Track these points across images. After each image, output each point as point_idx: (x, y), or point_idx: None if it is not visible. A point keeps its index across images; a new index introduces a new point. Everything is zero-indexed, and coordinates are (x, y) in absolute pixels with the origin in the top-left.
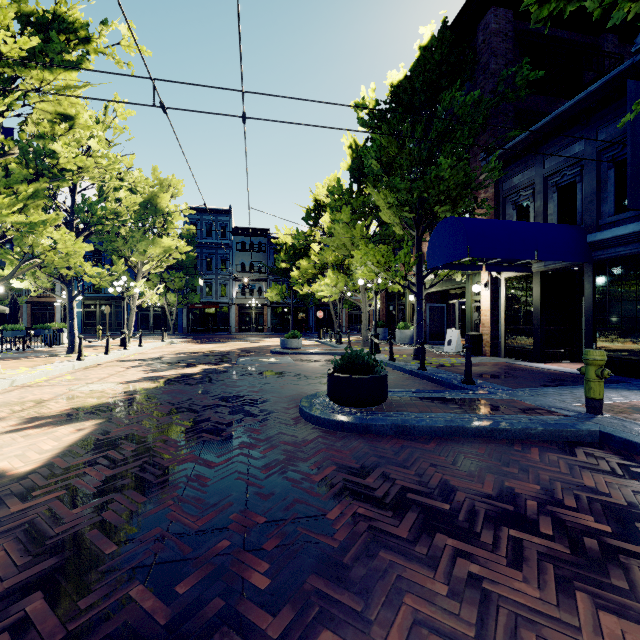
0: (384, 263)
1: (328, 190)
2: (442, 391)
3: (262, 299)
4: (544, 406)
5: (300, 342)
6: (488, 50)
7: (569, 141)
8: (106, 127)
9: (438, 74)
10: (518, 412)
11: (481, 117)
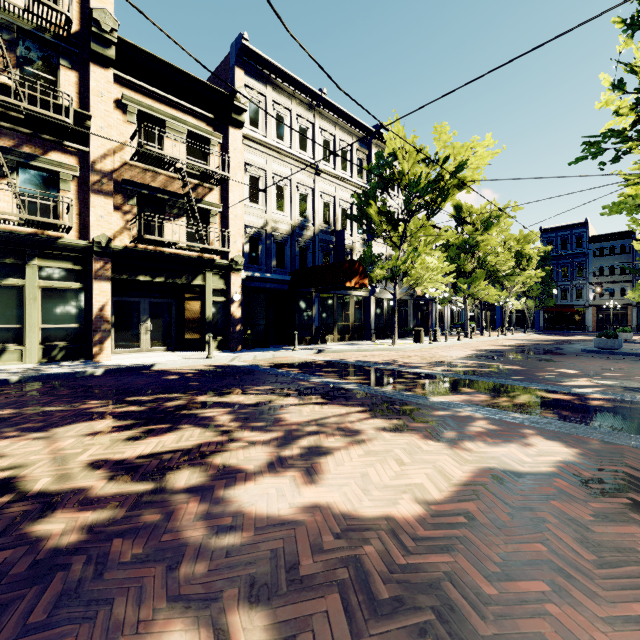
0: None
1: None
2: None
3: (625, 299)
4: None
5: (629, 335)
6: None
7: None
8: (499, 231)
9: None
10: None
11: None
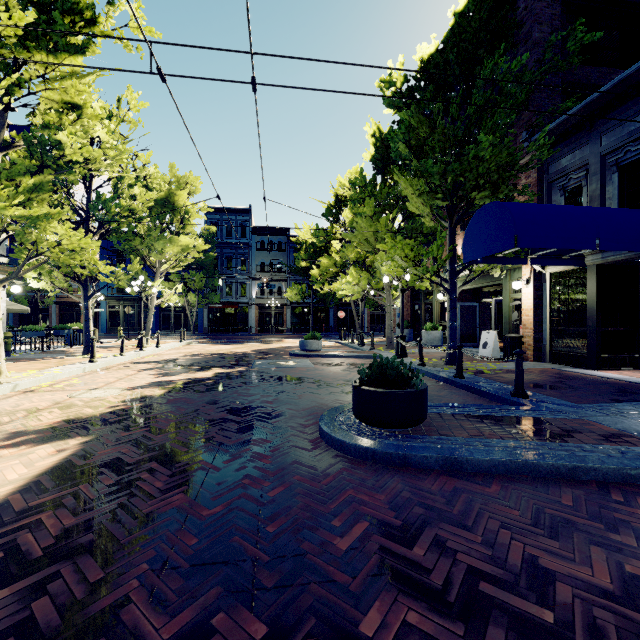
0: (413, 257)
1: (350, 181)
2: (490, 406)
3: (282, 299)
4: (631, 431)
5: (320, 344)
6: (531, 17)
7: (634, 111)
8: (120, 121)
9: (475, 43)
10: (599, 439)
11: (524, 91)
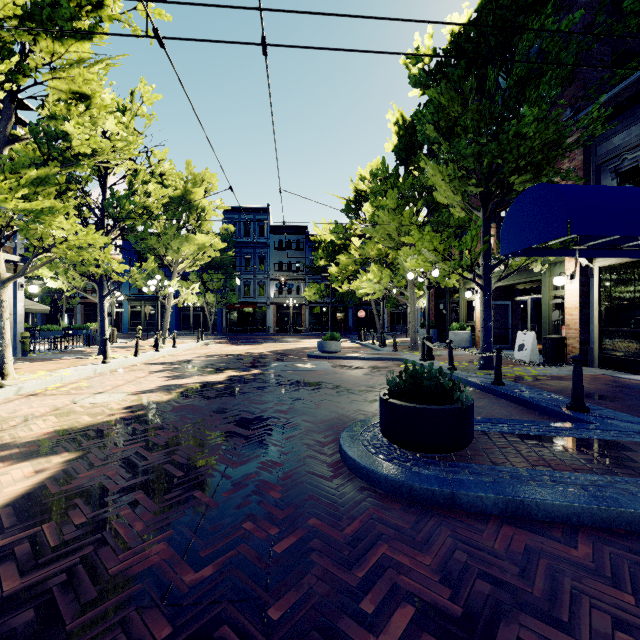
0: (443, 250)
1: (371, 172)
2: (546, 423)
3: (300, 298)
4: None
5: (339, 345)
6: None
7: None
8: (133, 115)
9: (514, 10)
10: None
11: (571, 61)
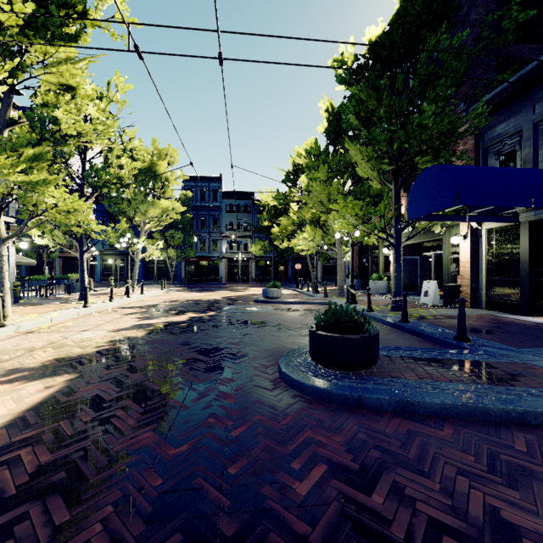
0: (362, 216)
1: (306, 151)
2: (436, 350)
3: (247, 253)
4: None
5: (280, 292)
6: (468, 1)
7: None
8: (109, 101)
9: (418, 25)
10: None
11: (463, 66)
